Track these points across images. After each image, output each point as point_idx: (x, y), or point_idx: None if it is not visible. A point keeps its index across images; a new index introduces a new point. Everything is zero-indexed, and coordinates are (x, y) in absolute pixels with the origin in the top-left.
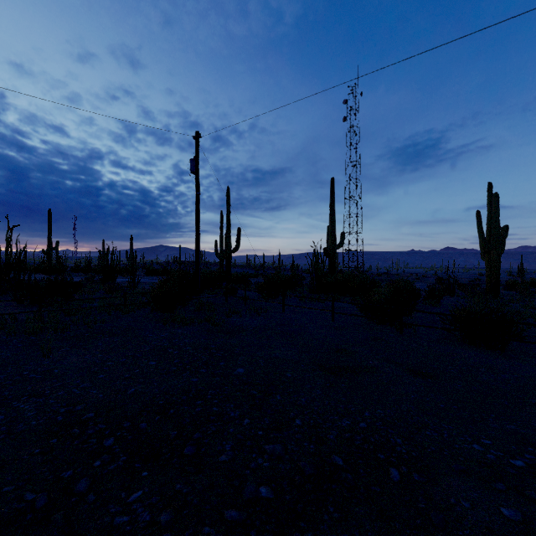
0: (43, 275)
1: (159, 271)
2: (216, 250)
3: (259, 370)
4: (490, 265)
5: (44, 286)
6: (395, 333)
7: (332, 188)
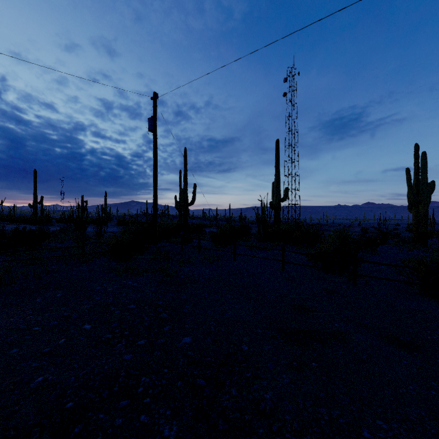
0: (28, 226)
1: (128, 222)
2: (176, 204)
3: (209, 339)
4: (417, 216)
5: (11, 235)
6: (348, 284)
7: (277, 148)
